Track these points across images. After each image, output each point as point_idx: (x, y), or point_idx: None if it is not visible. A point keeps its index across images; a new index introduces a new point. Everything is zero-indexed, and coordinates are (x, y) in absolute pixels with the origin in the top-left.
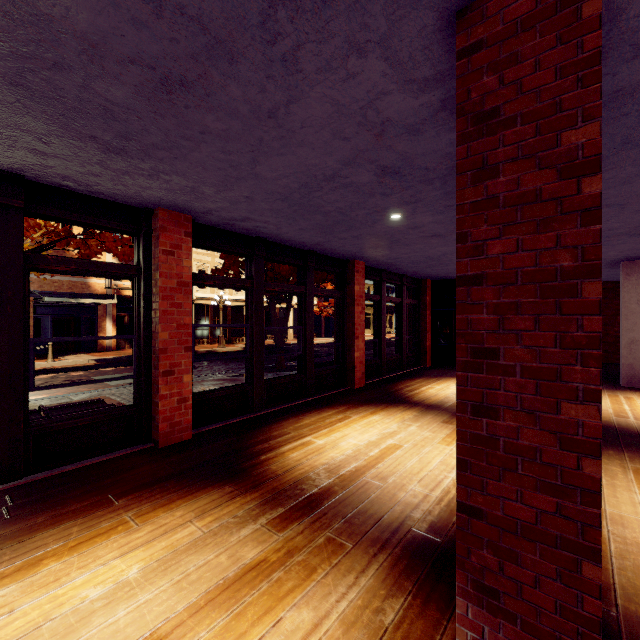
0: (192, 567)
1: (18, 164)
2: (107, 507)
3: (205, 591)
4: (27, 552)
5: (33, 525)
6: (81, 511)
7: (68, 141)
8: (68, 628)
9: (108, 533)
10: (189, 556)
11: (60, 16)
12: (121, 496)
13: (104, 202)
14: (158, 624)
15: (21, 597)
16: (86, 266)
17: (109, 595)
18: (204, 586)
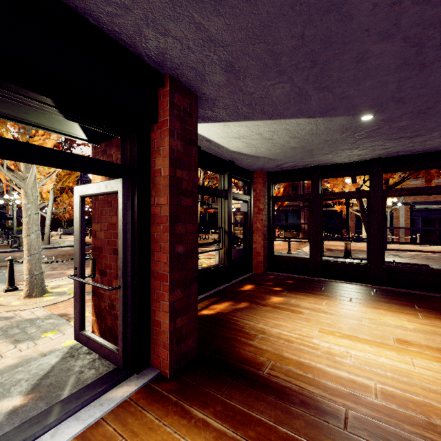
0: (438, 339)
1: (378, 154)
2: (411, 307)
3: (439, 347)
4: (375, 304)
5: (380, 300)
6: (399, 304)
7: (392, 142)
8: (380, 324)
9: (406, 314)
10: (440, 336)
11: (374, 120)
12: (420, 307)
13: (422, 154)
14: (410, 340)
15: (369, 312)
16: (411, 191)
17: (396, 326)
18: (439, 346)
